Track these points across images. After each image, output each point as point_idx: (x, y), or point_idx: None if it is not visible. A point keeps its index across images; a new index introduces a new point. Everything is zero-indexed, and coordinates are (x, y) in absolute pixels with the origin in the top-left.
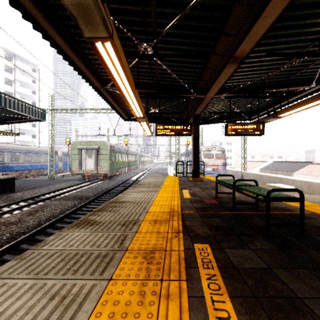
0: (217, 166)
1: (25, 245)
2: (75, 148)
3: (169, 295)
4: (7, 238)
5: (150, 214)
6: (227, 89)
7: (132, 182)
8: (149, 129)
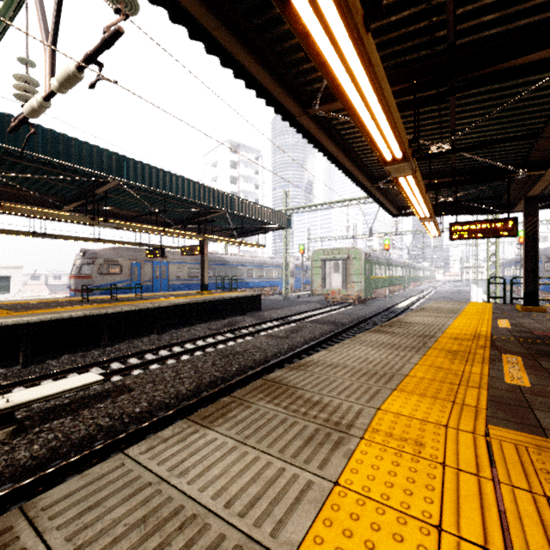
0: None
1: (305, 356)
2: (317, 259)
3: (473, 366)
4: (287, 348)
5: (447, 334)
6: None
7: (401, 310)
8: (437, 228)
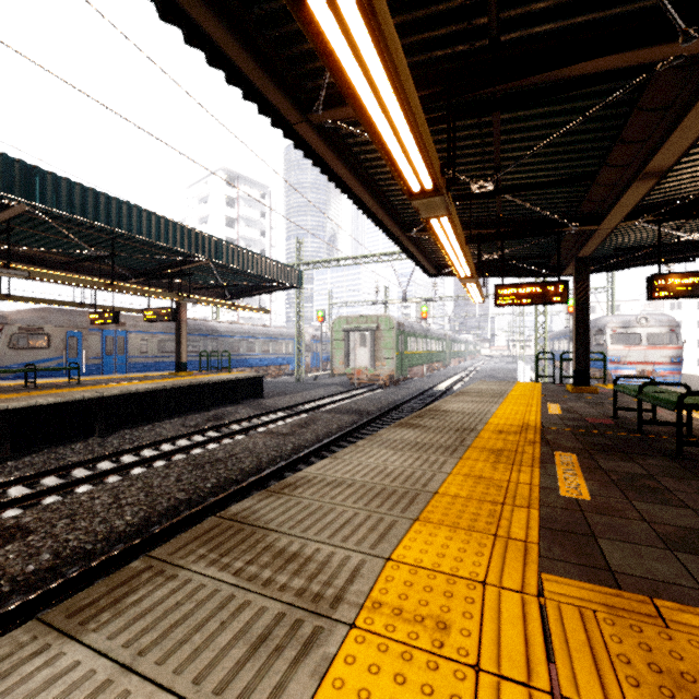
0: (654, 364)
1: (315, 459)
2: (338, 329)
3: (521, 471)
4: (291, 449)
5: (490, 425)
6: (650, 207)
7: (440, 393)
8: (480, 292)
